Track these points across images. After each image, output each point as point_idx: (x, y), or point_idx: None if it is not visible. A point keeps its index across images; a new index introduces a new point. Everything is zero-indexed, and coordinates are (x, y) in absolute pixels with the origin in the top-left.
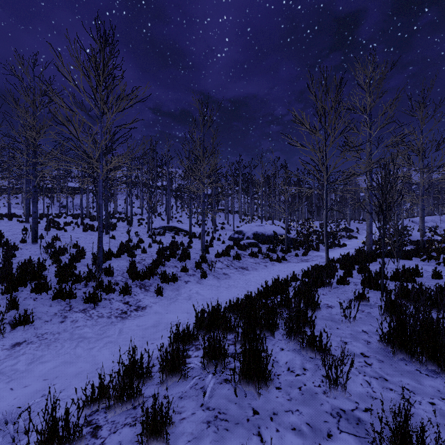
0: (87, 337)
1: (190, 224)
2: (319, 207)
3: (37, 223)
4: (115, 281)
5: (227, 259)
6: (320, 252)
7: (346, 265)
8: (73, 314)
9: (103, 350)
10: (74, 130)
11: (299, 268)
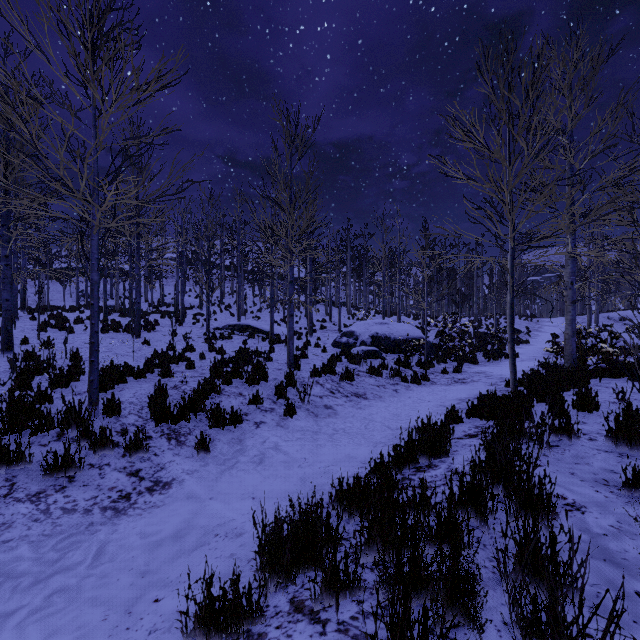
0: (15, 574)
1: (272, 322)
2: (468, 296)
3: (10, 319)
4: (122, 425)
5: (331, 378)
6: (481, 367)
7: (549, 395)
8: (9, 507)
9: (31, 626)
10: (24, 126)
11: (453, 394)
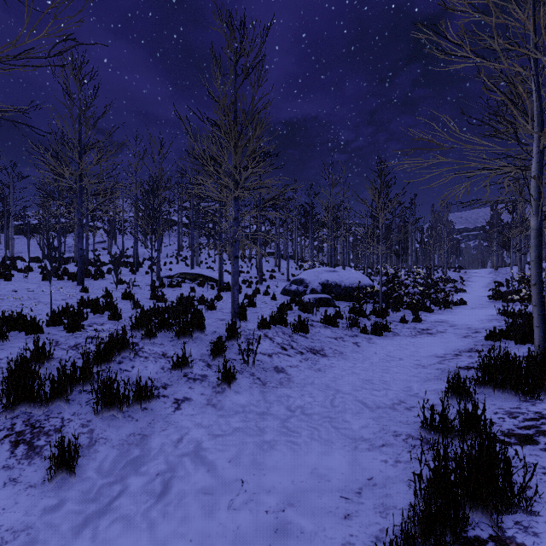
0: None
1: (221, 269)
2: (405, 249)
3: None
4: None
5: (282, 330)
6: (438, 315)
7: None
8: None
9: None
10: None
11: (426, 349)
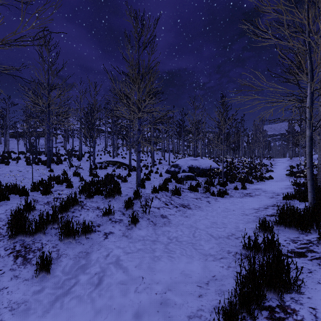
0: None
1: (130, 159)
2: (238, 146)
3: None
4: None
5: (165, 194)
6: (256, 185)
7: None
8: None
9: None
10: None
11: (248, 205)
